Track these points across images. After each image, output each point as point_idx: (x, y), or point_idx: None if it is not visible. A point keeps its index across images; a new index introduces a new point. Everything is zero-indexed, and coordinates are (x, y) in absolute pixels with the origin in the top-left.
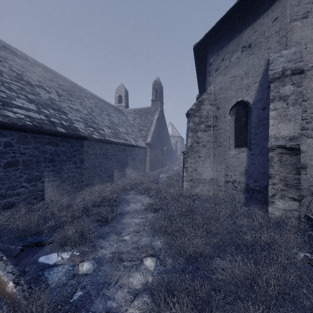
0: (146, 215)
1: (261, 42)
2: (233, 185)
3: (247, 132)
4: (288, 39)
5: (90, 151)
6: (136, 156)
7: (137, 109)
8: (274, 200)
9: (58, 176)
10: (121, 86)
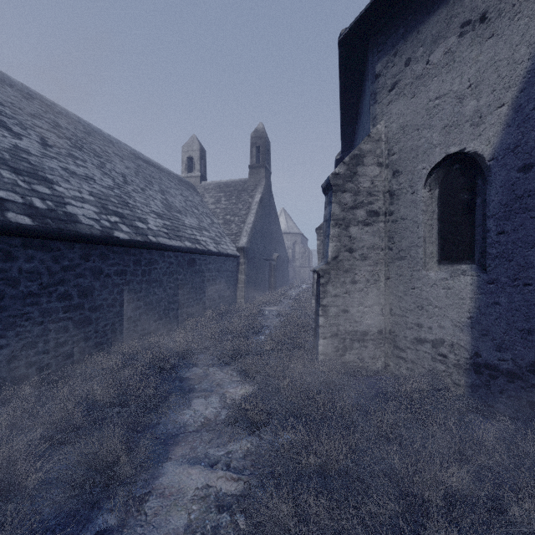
0: (229, 446)
1: (518, 2)
2: (436, 350)
3: (474, 227)
4: None
5: (107, 269)
6: (218, 274)
7: (222, 183)
8: None
9: (12, 335)
10: (193, 140)
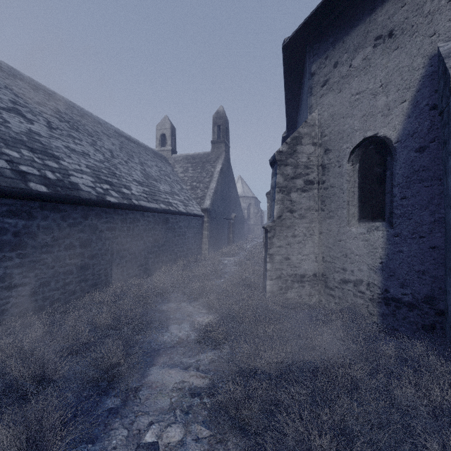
0: (198, 357)
1: (416, 24)
2: (357, 288)
3: (385, 193)
4: None
5: (101, 226)
6: (187, 230)
7: (189, 155)
8: None
9: (33, 275)
10: (165, 120)
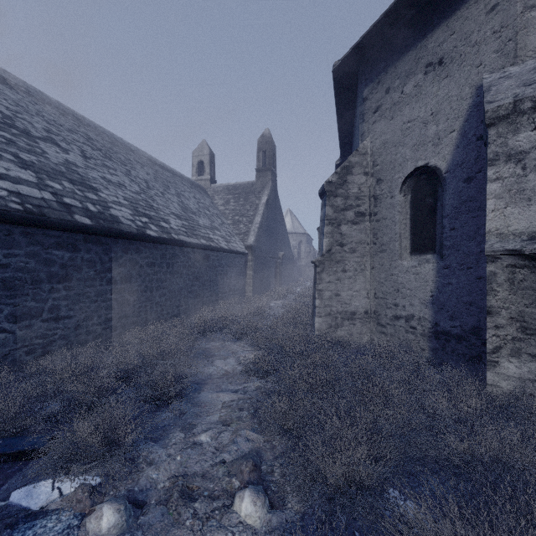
0: (245, 384)
1: (464, 53)
2: (408, 323)
3: (436, 224)
4: (519, 45)
5: (141, 261)
6: (229, 269)
7: (230, 185)
8: (497, 359)
9: (77, 309)
10: (203, 145)
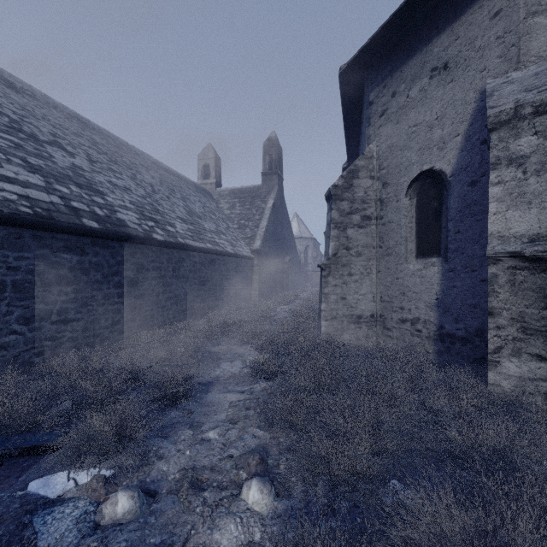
0: (251, 386)
1: (468, 58)
2: (414, 326)
3: (441, 228)
4: (522, 51)
5: (147, 265)
6: (235, 274)
7: (236, 189)
8: (499, 359)
9: (85, 311)
10: (208, 148)
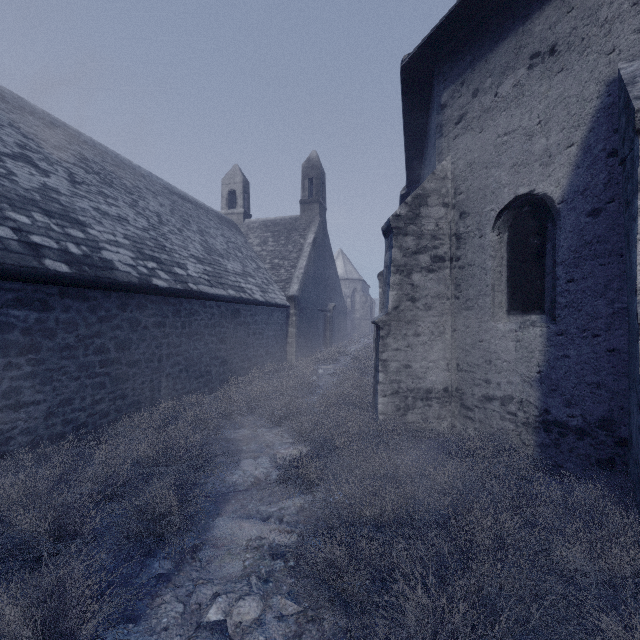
0: (281, 504)
1: (587, 36)
2: (505, 407)
3: (544, 274)
4: None
5: (145, 320)
6: (265, 326)
7: (269, 220)
8: None
9: (49, 390)
10: (235, 170)
